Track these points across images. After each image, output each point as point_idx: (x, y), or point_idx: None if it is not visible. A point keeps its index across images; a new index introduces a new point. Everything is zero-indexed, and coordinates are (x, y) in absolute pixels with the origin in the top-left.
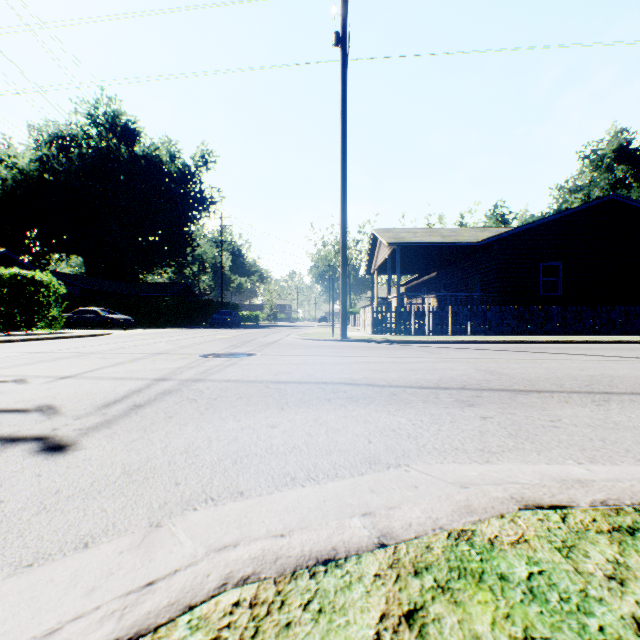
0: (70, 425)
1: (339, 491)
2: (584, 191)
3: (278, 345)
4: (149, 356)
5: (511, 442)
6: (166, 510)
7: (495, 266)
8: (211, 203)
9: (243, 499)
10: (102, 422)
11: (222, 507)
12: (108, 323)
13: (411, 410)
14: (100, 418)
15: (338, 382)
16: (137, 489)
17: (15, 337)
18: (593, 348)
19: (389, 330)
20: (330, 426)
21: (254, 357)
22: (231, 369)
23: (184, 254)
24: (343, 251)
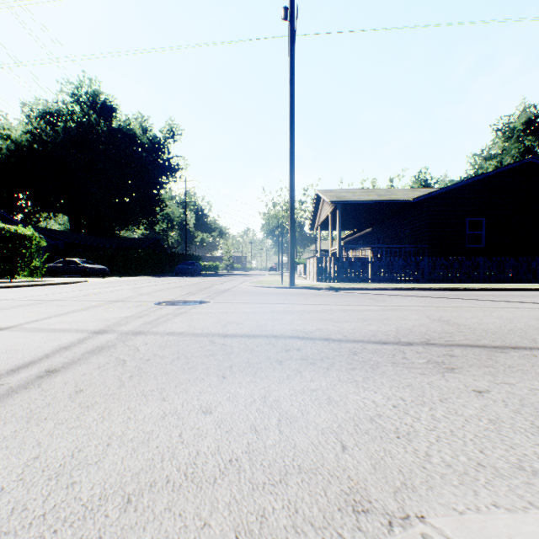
0: None
1: None
2: (497, 159)
3: (231, 292)
4: (105, 304)
5: None
6: None
7: (426, 221)
8: (177, 169)
9: None
10: None
11: None
12: (86, 272)
13: (382, 379)
14: None
15: (290, 335)
16: None
17: None
18: (526, 295)
19: (332, 278)
20: (283, 410)
21: (206, 305)
22: (179, 319)
23: (154, 213)
24: (291, 206)
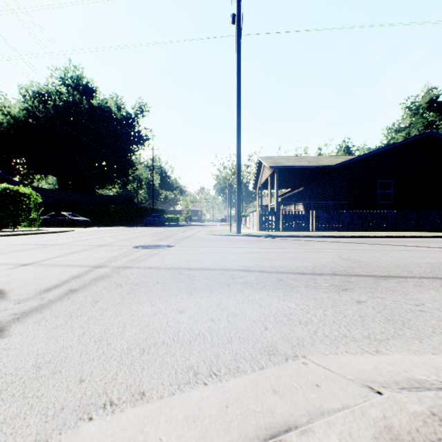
0: (8, 310)
1: (241, 391)
2: (405, 131)
3: (191, 239)
4: (95, 247)
5: (391, 328)
6: (59, 420)
7: (345, 182)
8: (146, 139)
9: (143, 403)
10: (36, 307)
11: (119, 416)
12: (72, 223)
13: (297, 295)
14: (36, 302)
15: (236, 269)
16: (39, 388)
17: (3, 233)
18: (420, 241)
19: (271, 228)
20: (230, 311)
21: (172, 248)
22: (154, 258)
23: (127, 175)
24: (238, 171)
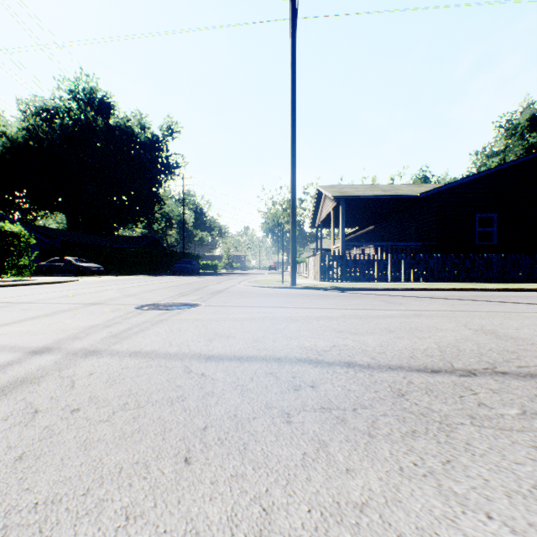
0: None
1: None
2: (500, 156)
3: (227, 293)
4: (78, 307)
5: None
6: None
7: (433, 218)
8: (176, 167)
9: None
10: None
11: None
12: (80, 271)
13: (479, 465)
14: None
15: (297, 358)
16: None
17: None
18: None
19: (336, 277)
20: None
21: (195, 309)
22: (156, 329)
23: (152, 211)
24: (293, 200)
